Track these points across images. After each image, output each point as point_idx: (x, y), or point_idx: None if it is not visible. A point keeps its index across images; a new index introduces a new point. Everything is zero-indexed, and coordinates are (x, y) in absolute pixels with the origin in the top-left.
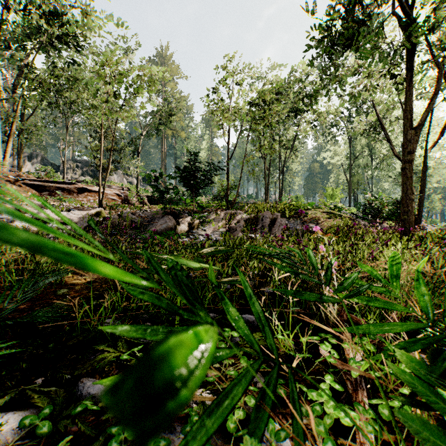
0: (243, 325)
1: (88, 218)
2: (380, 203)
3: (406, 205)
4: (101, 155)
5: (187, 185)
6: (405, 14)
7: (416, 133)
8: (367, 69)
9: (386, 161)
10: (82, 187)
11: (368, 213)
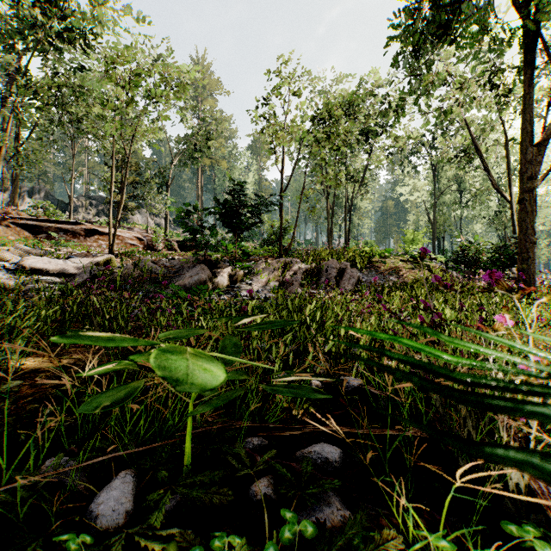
0: None
1: (90, 268)
2: (476, 250)
3: (525, 250)
4: (111, 183)
5: (226, 225)
6: None
7: (538, 152)
8: (461, 76)
9: (479, 197)
10: (91, 228)
11: (460, 262)
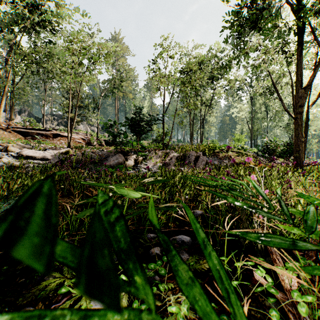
0: (200, 293)
1: (58, 155)
2: (274, 145)
3: (298, 145)
4: (69, 108)
5: (133, 131)
6: (297, 2)
7: (305, 91)
8: (265, 47)
9: (277, 115)
10: (56, 133)
11: (265, 152)
